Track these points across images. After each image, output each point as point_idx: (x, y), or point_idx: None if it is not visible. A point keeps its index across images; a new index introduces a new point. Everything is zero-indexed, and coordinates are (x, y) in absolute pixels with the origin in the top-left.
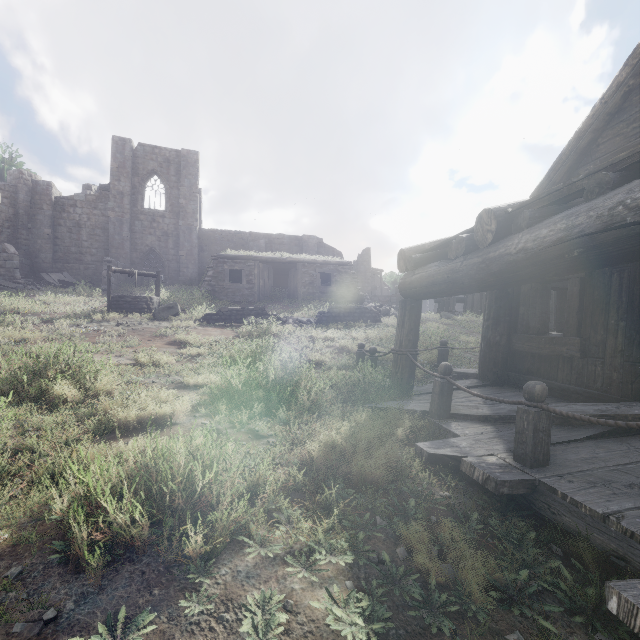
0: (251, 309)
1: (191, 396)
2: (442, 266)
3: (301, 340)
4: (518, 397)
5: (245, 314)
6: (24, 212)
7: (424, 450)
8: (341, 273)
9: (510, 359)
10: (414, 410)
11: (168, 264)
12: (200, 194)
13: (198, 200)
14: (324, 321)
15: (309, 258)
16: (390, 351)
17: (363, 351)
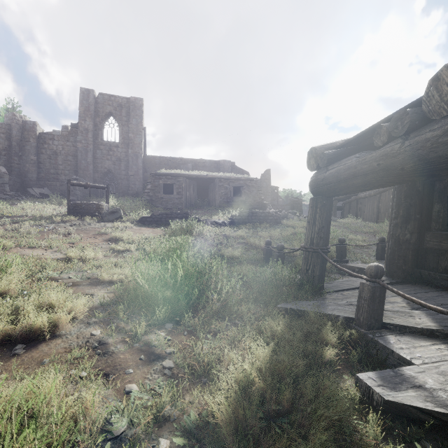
0: (177, 213)
1: (90, 297)
2: (368, 154)
3: (216, 238)
4: (444, 299)
5: (173, 217)
6: (16, 144)
7: (375, 391)
8: (249, 186)
9: (421, 257)
10: (336, 316)
11: (121, 181)
12: (145, 131)
13: (143, 134)
14: (236, 223)
15: (224, 175)
16: (299, 248)
17: (270, 247)
